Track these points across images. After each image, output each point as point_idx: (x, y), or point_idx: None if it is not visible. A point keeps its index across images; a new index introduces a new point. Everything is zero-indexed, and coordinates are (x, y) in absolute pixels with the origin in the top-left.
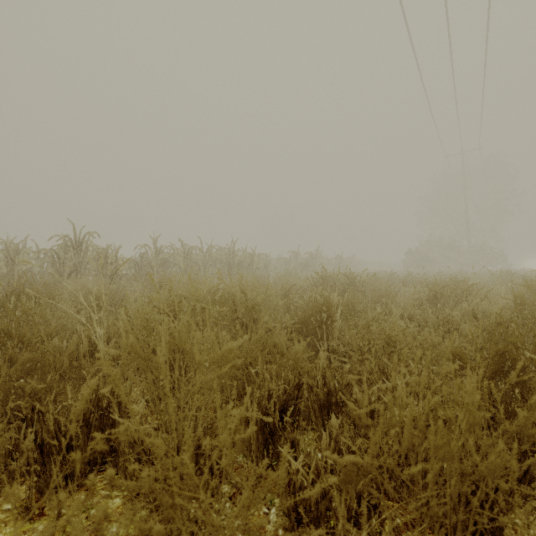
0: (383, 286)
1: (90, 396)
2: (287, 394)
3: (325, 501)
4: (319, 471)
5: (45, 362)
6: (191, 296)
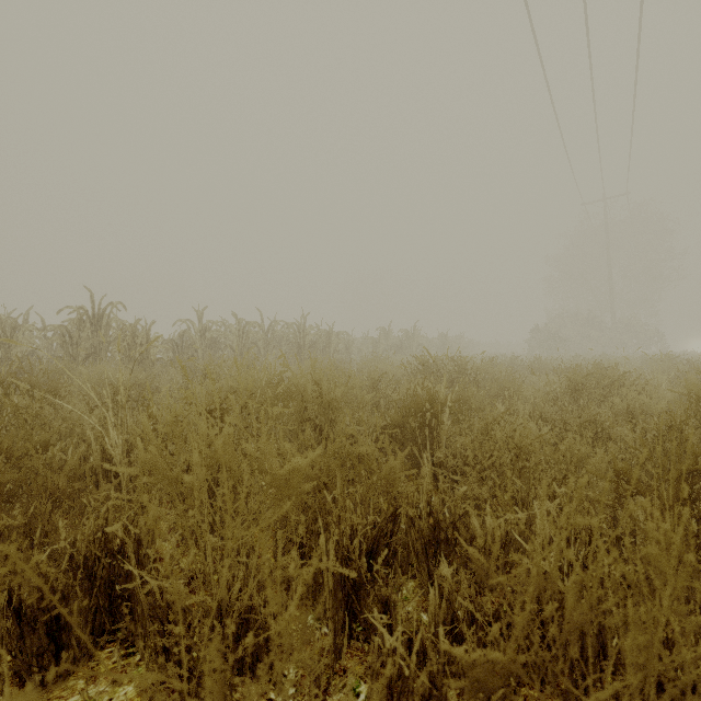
0: (503, 374)
1: (93, 534)
2: (378, 530)
3: (436, 699)
4: (424, 642)
5: (33, 483)
6: (245, 389)
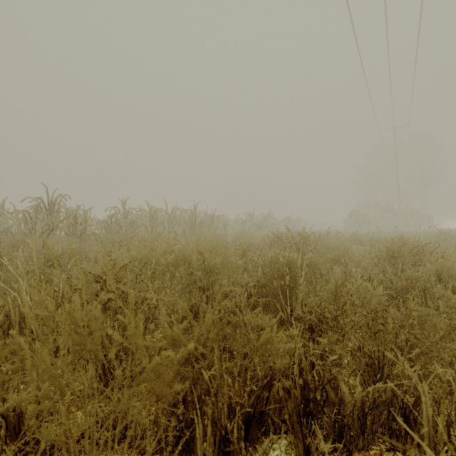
0: (334, 244)
1: None
2: (254, 399)
3: None
4: None
5: None
6: (144, 258)
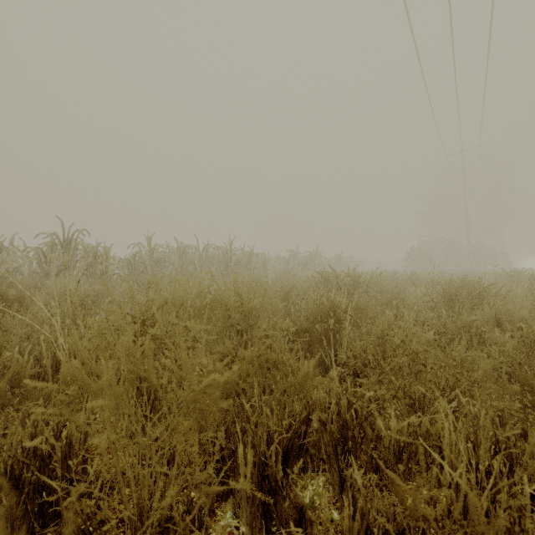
0: (388, 286)
1: (20, 443)
2: (292, 432)
3: None
4: None
5: None
6: (178, 300)
